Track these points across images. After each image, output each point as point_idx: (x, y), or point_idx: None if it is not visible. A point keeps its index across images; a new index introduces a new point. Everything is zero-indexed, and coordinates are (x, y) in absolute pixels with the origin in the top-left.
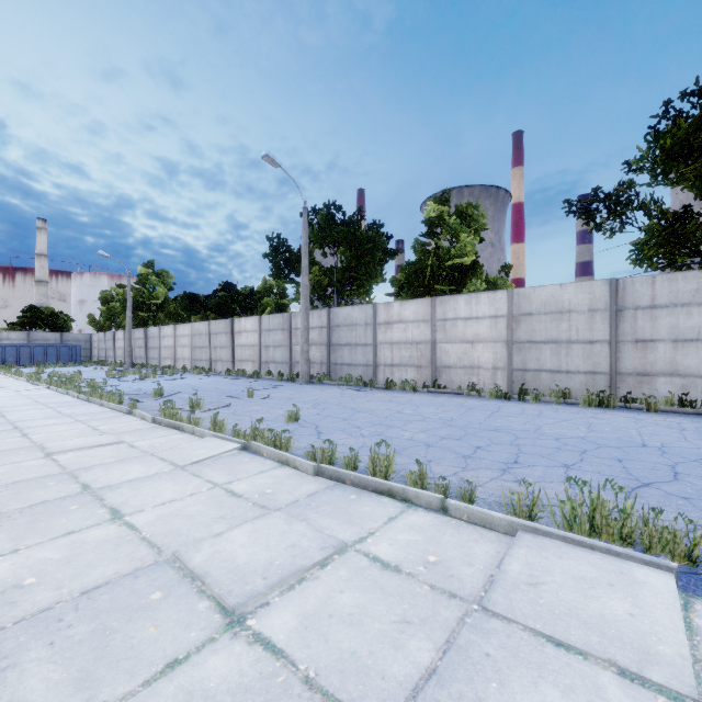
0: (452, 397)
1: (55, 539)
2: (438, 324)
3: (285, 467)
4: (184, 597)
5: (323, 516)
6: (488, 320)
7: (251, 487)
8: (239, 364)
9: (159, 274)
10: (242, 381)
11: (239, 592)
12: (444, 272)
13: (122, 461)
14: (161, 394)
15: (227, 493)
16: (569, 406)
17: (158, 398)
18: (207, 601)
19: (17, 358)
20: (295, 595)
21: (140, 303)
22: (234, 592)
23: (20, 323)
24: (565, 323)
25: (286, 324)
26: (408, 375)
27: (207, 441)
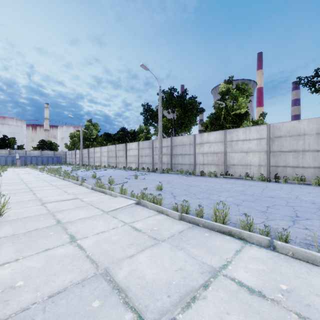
0: (237, 180)
1: (39, 253)
2: (227, 143)
3: (161, 214)
4: (115, 307)
5: (192, 246)
6: (256, 141)
7: (145, 225)
8: (129, 164)
9: (94, 125)
10: (131, 171)
11: (153, 308)
12: (230, 117)
13: (77, 208)
14: (95, 177)
15: (132, 228)
16: (306, 185)
17: (94, 178)
18: (131, 313)
19: (36, 162)
20: (193, 313)
21: (86, 137)
22: (149, 308)
23: (38, 147)
24: (301, 141)
25: (151, 145)
26: (212, 169)
27: (118, 199)
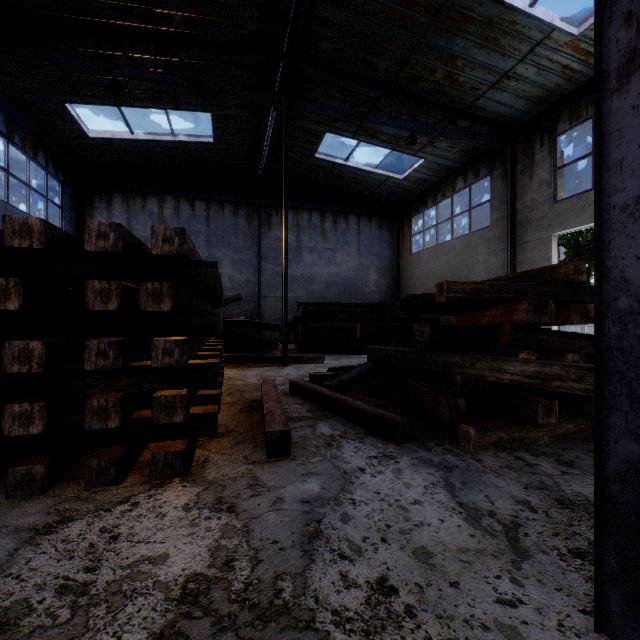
0: None
1: None
2: None
3: None
4: None
5: None
6: None
7: None
8: None
9: None
10: None
11: None
12: None
13: None
14: None
15: None
16: None
17: None
18: None
19: None
20: None
21: None
22: None
23: None
24: None
25: None
26: None
27: None
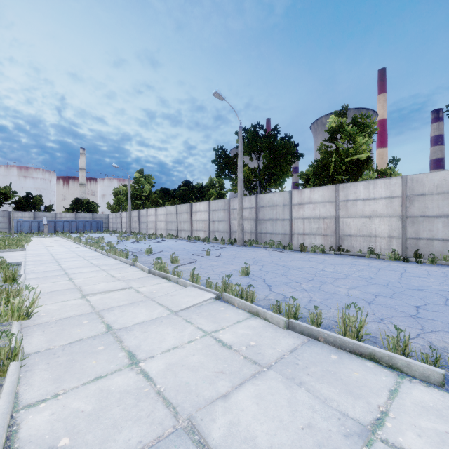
0: (356, 258)
1: (86, 384)
2: (340, 204)
3: (256, 318)
4: None
5: (317, 380)
6: (384, 200)
7: (236, 338)
8: (195, 233)
9: (146, 177)
10: (199, 243)
11: None
12: (343, 166)
13: (132, 304)
14: (151, 252)
15: (217, 342)
16: None
17: (149, 255)
18: None
19: (69, 228)
20: None
21: (136, 195)
22: None
23: (71, 208)
24: None
25: (226, 206)
26: (316, 241)
27: (189, 290)
